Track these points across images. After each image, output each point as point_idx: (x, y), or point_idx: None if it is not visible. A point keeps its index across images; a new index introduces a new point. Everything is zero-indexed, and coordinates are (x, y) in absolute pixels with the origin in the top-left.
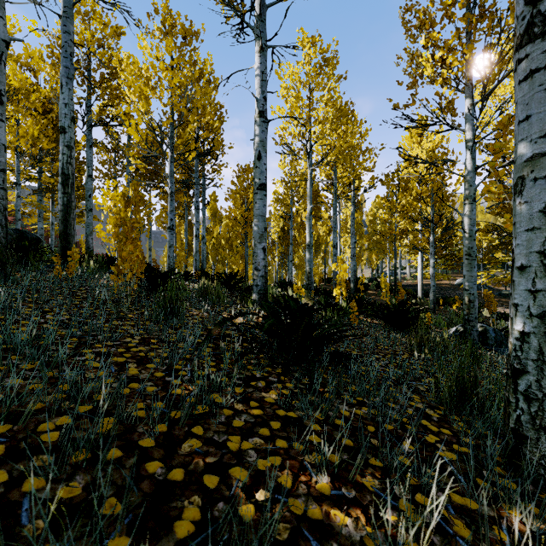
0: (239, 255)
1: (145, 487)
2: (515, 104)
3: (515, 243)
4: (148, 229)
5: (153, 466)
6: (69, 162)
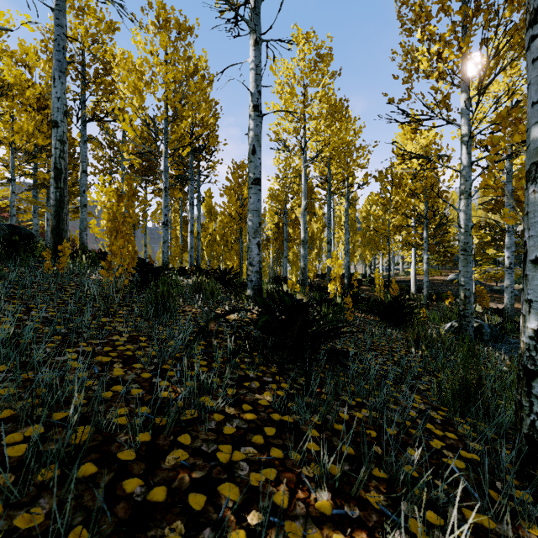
0: (234, 251)
1: (120, 511)
2: (528, 85)
3: (528, 234)
4: (144, 225)
5: (131, 484)
6: (62, 157)
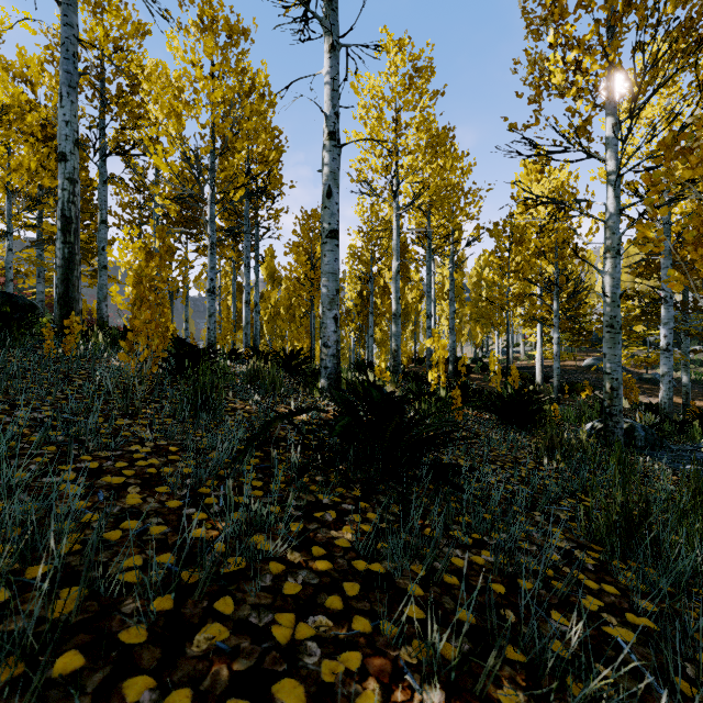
0: (303, 328)
1: None
2: None
3: None
4: (184, 294)
5: (136, 686)
6: (72, 201)
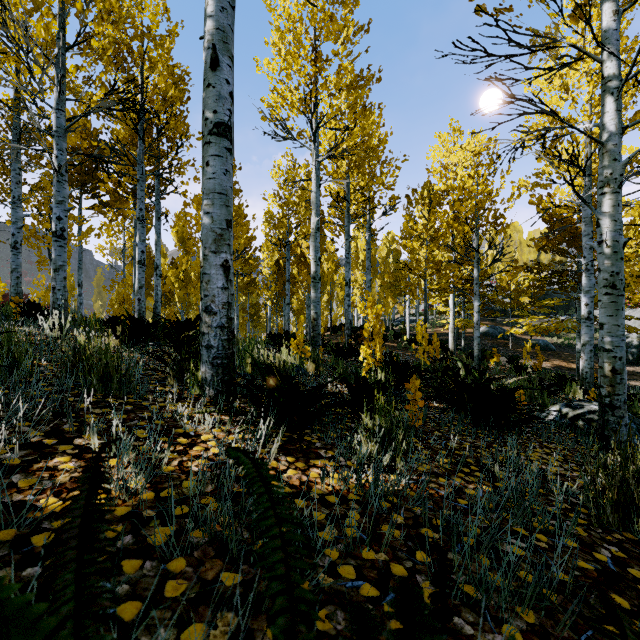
0: None
1: None
2: None
3: None
4: (69, 253)
5: None
6: None
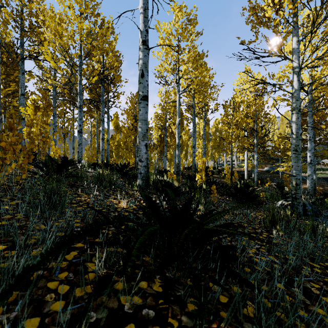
0: (132, 152)
1: None
2: None
3: None
4: (71, 135)
5: None
6: None
